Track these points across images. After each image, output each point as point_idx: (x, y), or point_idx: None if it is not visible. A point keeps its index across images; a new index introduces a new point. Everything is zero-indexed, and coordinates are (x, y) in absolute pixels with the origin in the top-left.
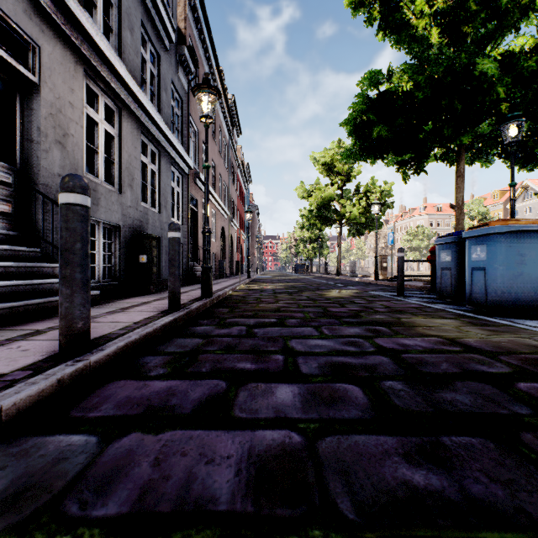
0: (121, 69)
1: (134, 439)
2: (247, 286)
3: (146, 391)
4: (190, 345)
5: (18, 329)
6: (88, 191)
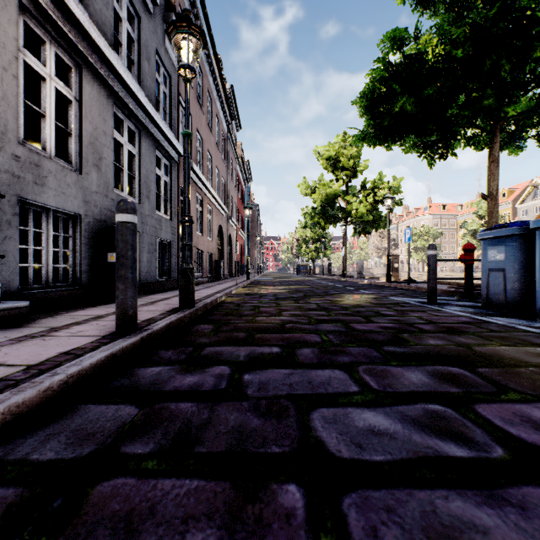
0: (77, 10)
1: None
2: (245, 289)
3: None
4: (103, 430)
5: None
6: None
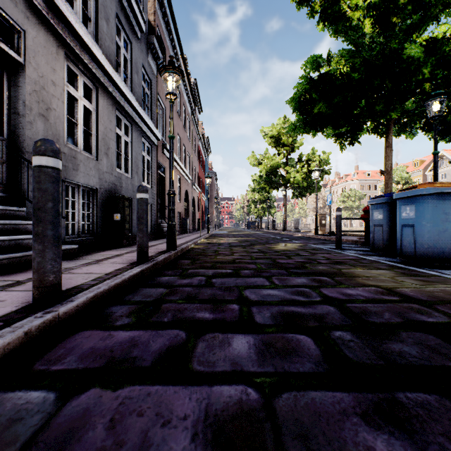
0: (98, 53)
1: (92, 396)
2: (207, 240)
3: (110, 342)
4: (154, 294)
5: (0, 280)
6: (59, 154)
